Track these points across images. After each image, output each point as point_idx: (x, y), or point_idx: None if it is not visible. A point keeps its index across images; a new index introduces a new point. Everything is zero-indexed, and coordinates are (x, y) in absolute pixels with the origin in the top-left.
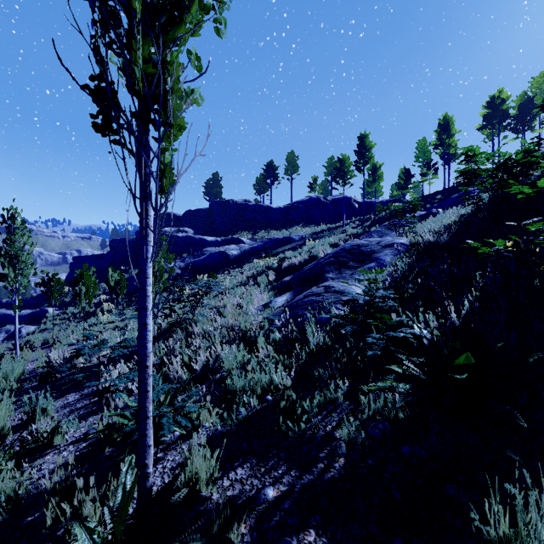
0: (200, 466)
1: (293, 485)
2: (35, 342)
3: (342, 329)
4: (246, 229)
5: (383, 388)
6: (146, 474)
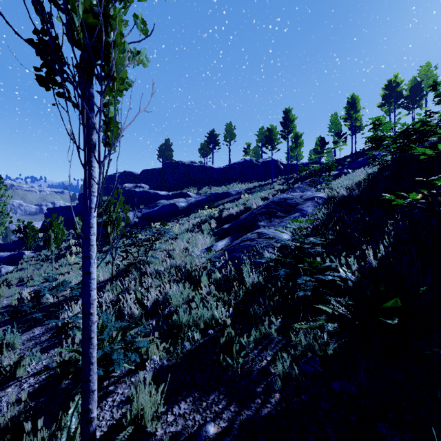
0: (145, 402)
1: (233, 421)
2: (12, 280)
3: (276, 272)
4: (192, 186)
5: (314, 327)
6: (90, 419)
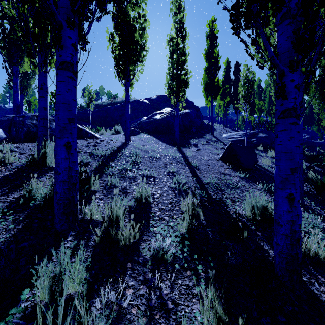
0: None
1: None
2: None
3: None
4: None
5: None
6: None
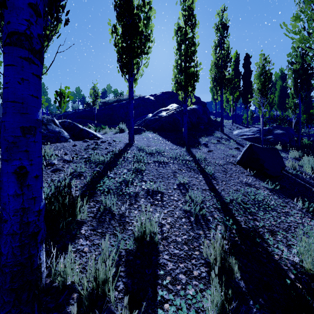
0: None
1: None
2: None
3: None
4: None
5: None
6: None
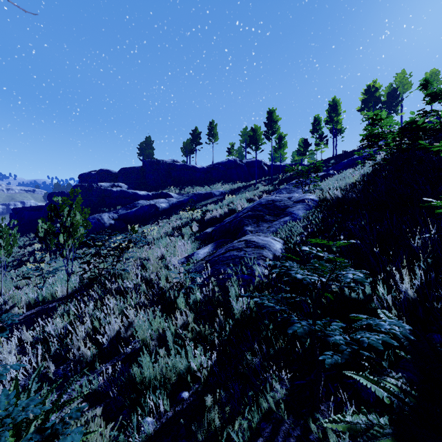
0: None
1: None
2: None
3: (289, 329)
4: (174, 185)
5: (358, 430)
6: None
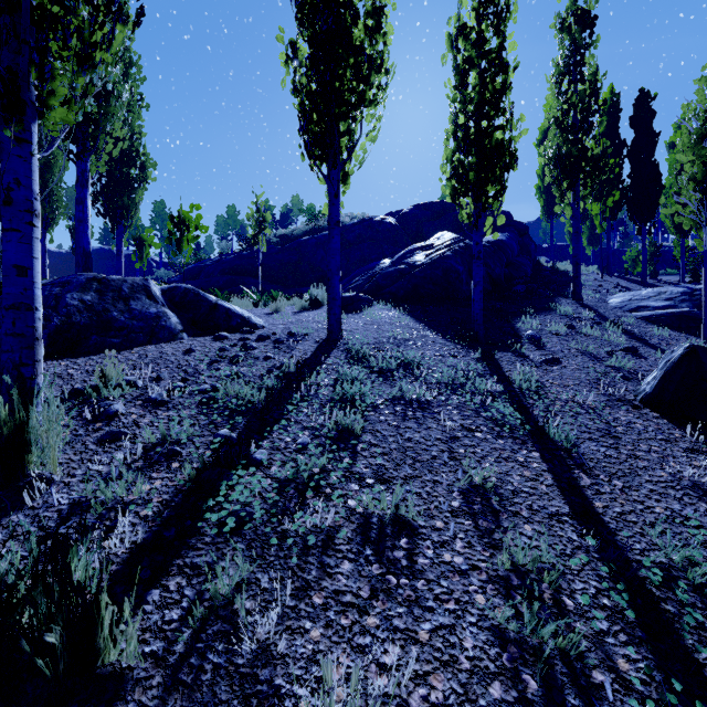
0: None
1: None
2: None
3: None
4: None
5: None
6: None
